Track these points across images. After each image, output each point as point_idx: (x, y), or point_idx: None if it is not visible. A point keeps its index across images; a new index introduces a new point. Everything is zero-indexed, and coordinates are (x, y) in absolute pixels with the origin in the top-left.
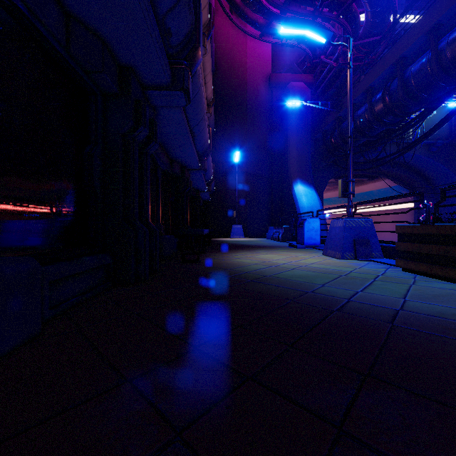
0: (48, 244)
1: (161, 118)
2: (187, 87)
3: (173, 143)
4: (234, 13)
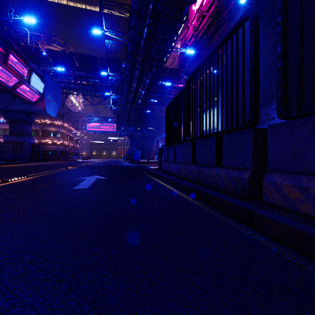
0: None
1: None
2: None
3: None
4: None
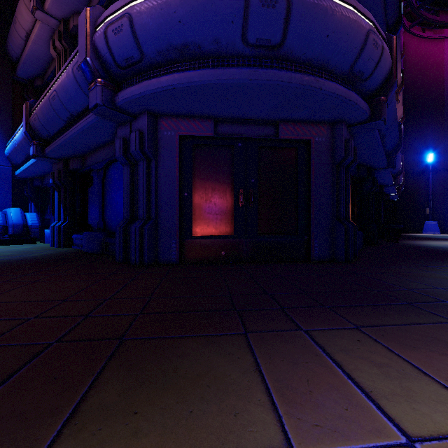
0: None
1: (376, 173)
2: (395, 166)
3: (378, 178)
4: (427, 29)
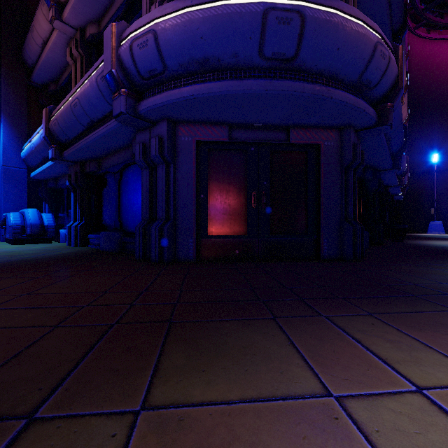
0: None
1: (382, 174)
2: (400, 167)
3: (383, 179)
4: (431, 31)
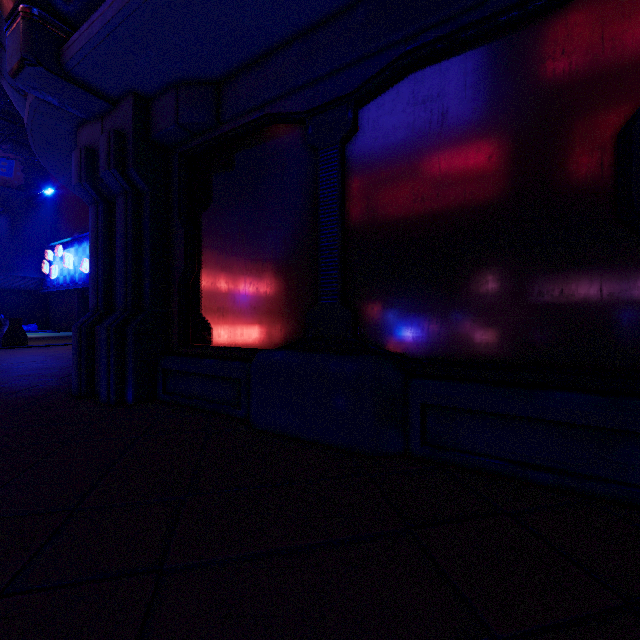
0: (489, 351)
1: None
2: None
3: None
4: None
